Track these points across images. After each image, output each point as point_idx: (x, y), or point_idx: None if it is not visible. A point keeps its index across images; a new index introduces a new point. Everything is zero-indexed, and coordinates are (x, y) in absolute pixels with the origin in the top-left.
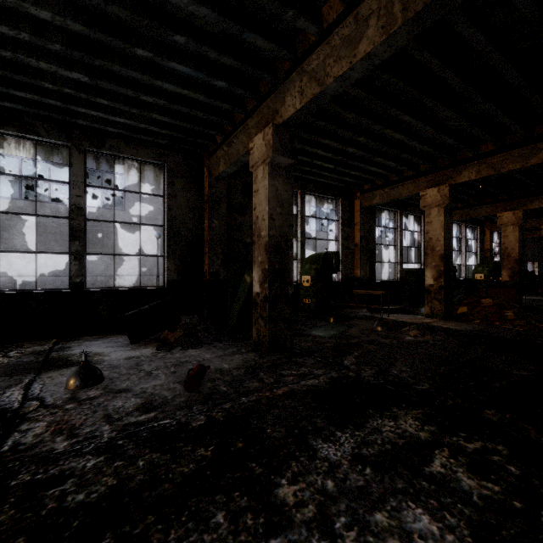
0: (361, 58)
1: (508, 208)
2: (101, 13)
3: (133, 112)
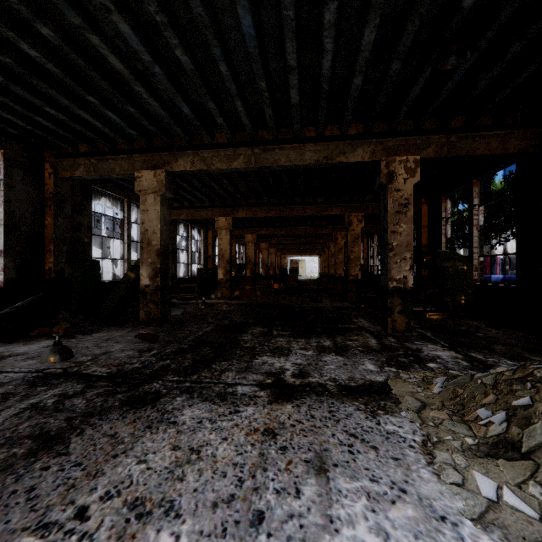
0: (234, 168)
1: (250, 232)
2: (77, 69)
3: (3, 102)
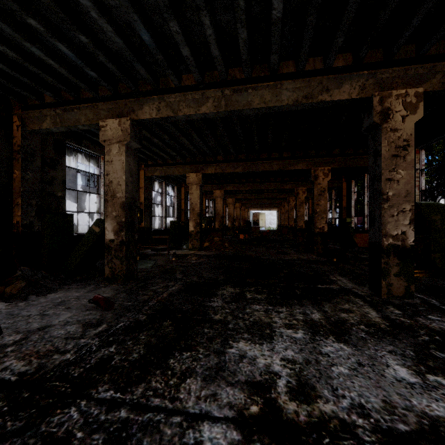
0: (202, 113)
1: (218, 188)
2: None
3: None
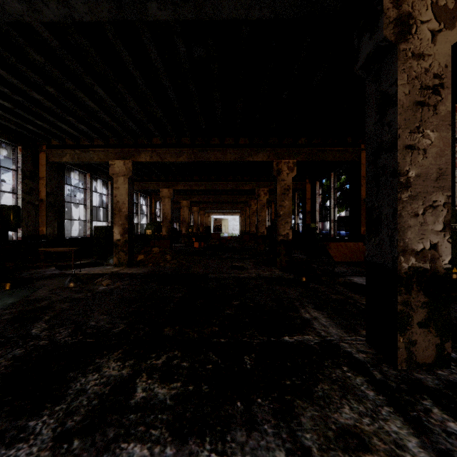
0: (59, 0)
1: (166, 186)
2: None
3: None
